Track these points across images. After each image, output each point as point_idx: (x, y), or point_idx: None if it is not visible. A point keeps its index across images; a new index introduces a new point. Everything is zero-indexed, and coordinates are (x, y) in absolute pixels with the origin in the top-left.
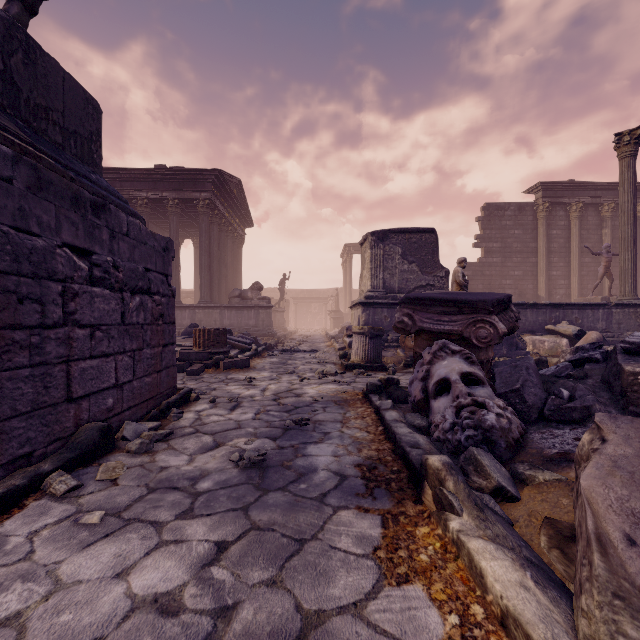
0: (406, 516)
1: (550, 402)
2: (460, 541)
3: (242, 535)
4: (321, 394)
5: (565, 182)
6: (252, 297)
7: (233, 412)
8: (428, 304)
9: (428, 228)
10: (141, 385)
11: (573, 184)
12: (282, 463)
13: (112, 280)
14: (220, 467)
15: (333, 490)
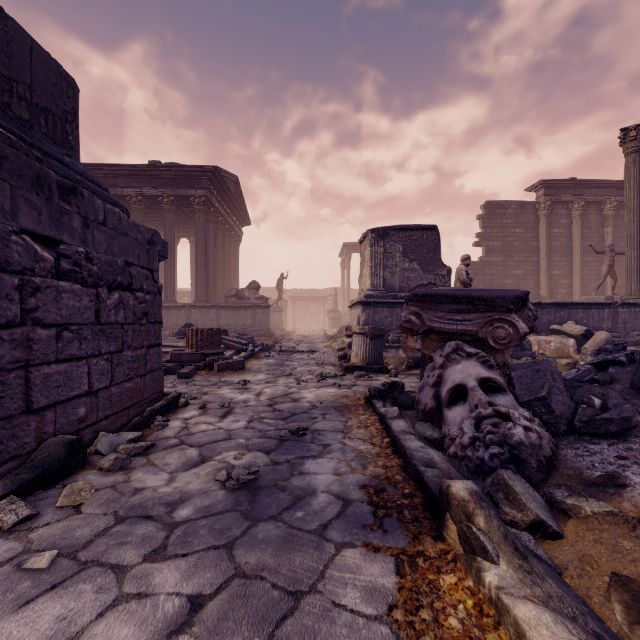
0: (425, 558)
1: (581, 412)
2: (502, 603)
3: (223, 585)
4: (320, 399)
5: (567, 180)
6: (249, 296)
7: (224, 420)
8: (438, 301)
9: (430, 225)
10: (121, 391)
11: (575, 182)
12: (276, 483)
13: (84, 274)
14: (204, 488)
15: (335, 520)
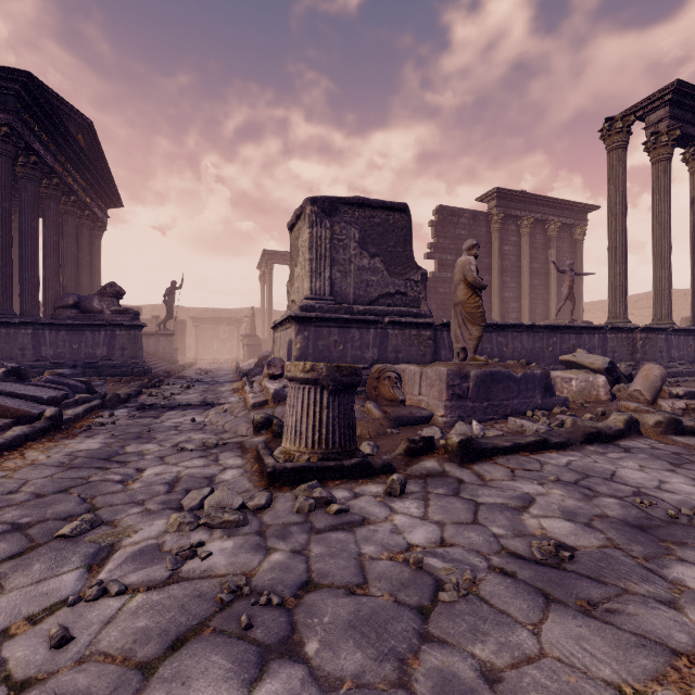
0: None
1: None
2: None
3: None
4: None
5: (519, 192)
6: (102, 308)
7: None
8: None
9: (399, 203)
10: None
11: (526, 195)
12: None
13: None
14: None
15: None
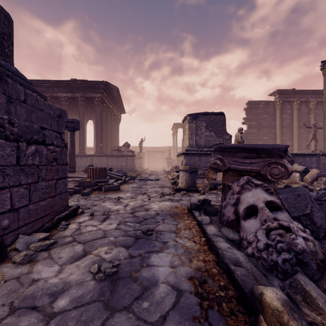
0: None
1: None
2: None
3: None
4: (161, 209)
5: (290, 89)
6: (124, 150)
7: (103, 223)
8: (234, 151)
9: (220, 112)
10: (37, 207)
11: (295, 91)
12: (130, 274)
13: (7, 133)
14: (80, 279)
15: (171, 310)
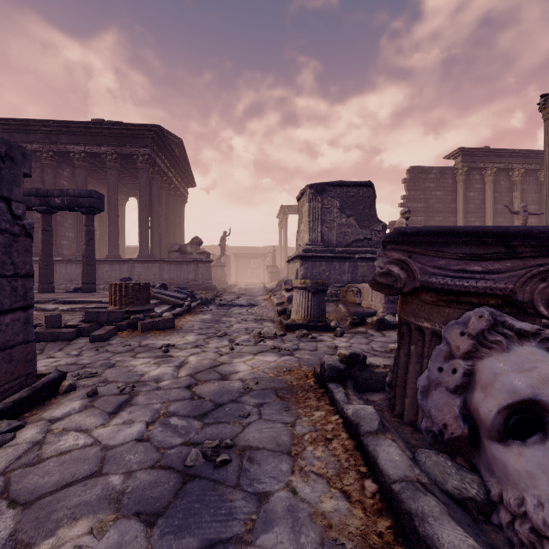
0: None
1: None
2: None
3: None
4: (256, 374)
5: (482, 148)
6: (191, 251)
7: (112, 420)
8: (440, 242)
9: (366, 182)
10: None
11: (489, 150)
12: None
13: None
14: None
15: None
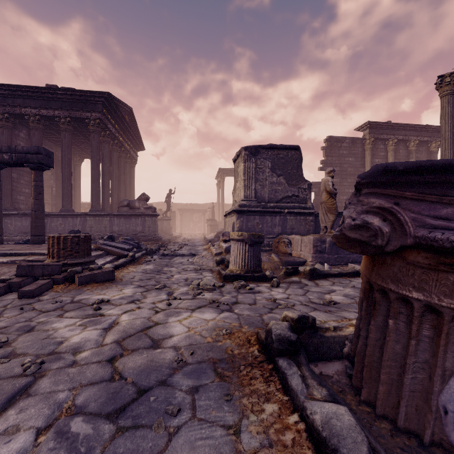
0: None
1: None
2: None
3: None
4: (192, 339)
5: (385, 122)
6: (139, 206)
7: None
8: (448, 182)
9: (294, 145)
10: None
11: (391, 124)
12: None
13: None
14: None
15: None
